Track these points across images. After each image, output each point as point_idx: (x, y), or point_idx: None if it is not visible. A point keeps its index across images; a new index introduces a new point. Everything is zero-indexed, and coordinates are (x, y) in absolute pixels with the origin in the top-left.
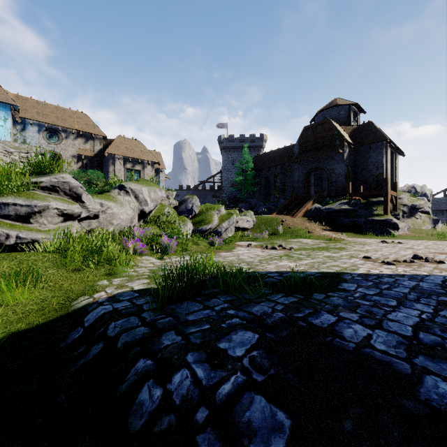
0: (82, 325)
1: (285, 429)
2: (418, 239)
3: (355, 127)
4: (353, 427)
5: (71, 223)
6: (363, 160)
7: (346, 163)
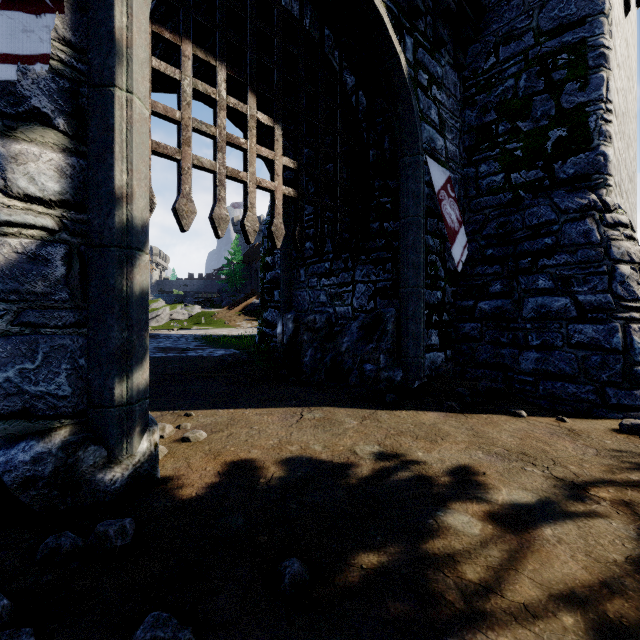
0: None
1: None
2: None
3: None
4: None
5: None
6: None
7: None
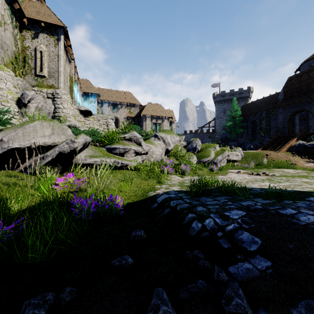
0: (156, 202)
1: (258, 243)
2: None
3: None
4: (293, 247)
5: (137, 157)
6: None
7: None
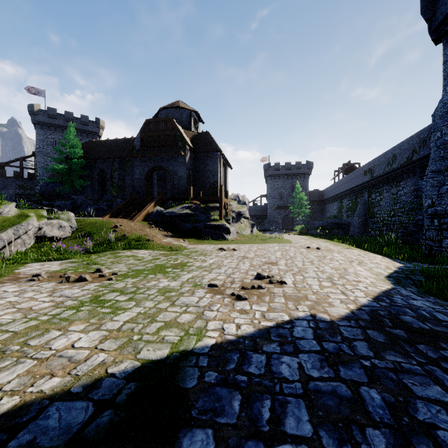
0: None
1: None
2: (245, 243)
3: (195, 133)
4: None
5: None
6: (202, 166)
7: (188, 166)
